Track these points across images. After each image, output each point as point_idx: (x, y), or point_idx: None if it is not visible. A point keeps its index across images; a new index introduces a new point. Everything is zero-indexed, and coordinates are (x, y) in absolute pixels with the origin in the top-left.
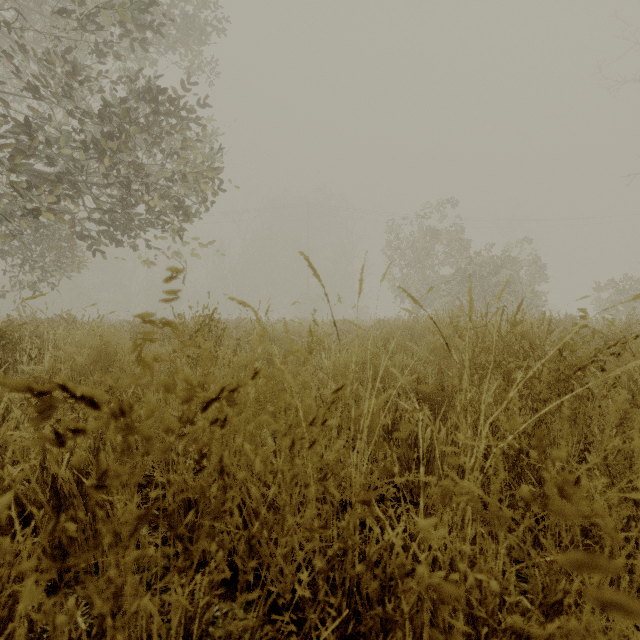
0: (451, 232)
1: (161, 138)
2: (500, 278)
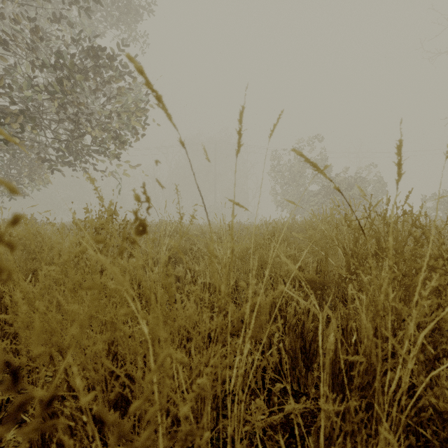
0: (317, 160)
1: (103, 86)
2: (353, 192)
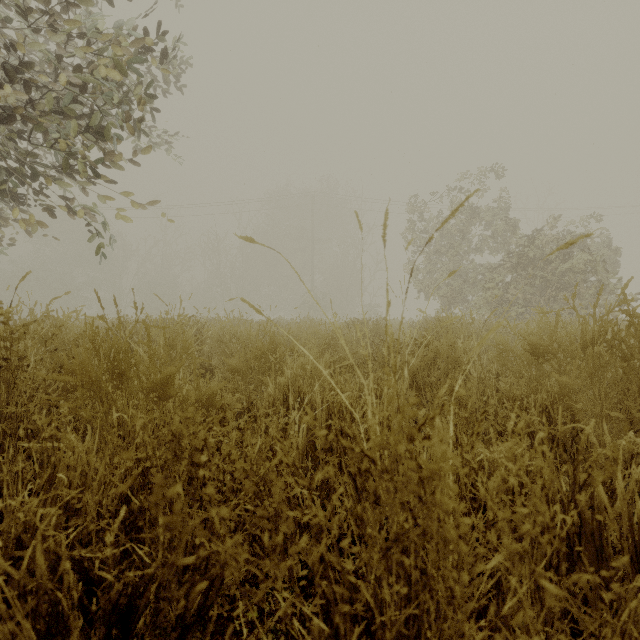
0: (491, 209)
1: None
2: (571, 263)
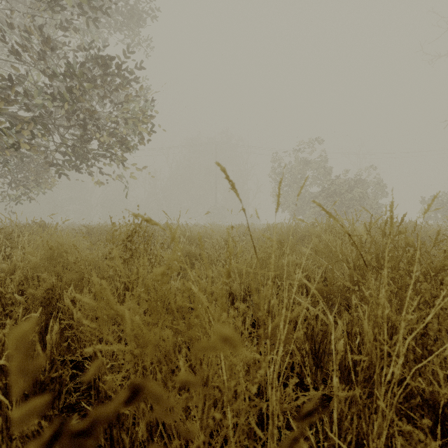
0: (318, 162)
1: (110, 93)
2: (353, 194)
